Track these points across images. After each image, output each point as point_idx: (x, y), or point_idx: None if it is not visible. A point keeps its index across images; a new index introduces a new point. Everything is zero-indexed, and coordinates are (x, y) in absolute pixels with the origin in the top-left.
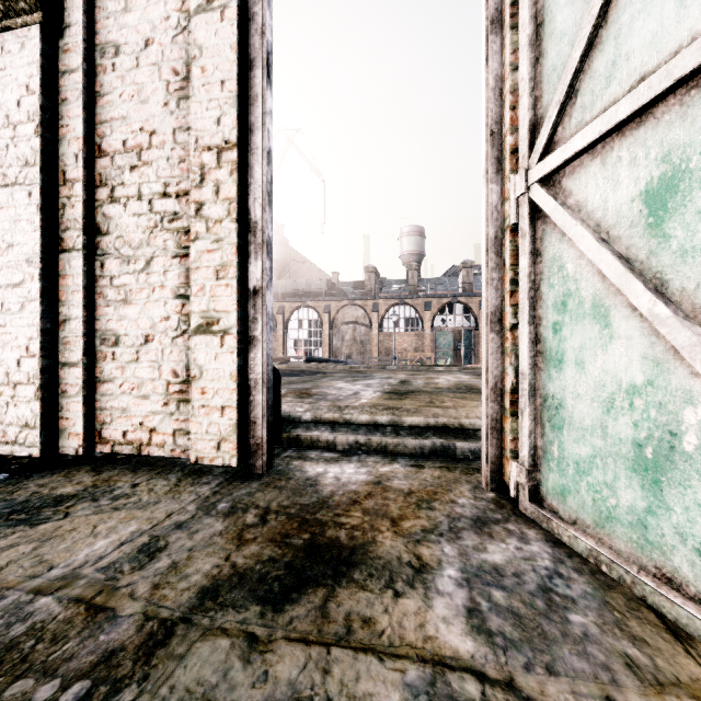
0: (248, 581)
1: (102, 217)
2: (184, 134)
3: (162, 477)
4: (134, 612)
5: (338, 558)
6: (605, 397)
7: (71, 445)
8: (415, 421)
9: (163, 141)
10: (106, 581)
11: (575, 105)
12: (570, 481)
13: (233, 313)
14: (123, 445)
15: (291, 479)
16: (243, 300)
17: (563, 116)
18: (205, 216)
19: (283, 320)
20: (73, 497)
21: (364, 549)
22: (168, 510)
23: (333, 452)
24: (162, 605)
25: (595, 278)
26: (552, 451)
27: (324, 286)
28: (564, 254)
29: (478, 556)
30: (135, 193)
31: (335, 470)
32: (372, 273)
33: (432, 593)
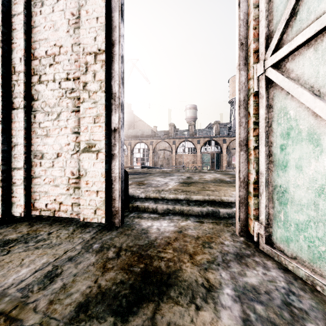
0: (107, 298)
1: (34, 91)
2: (77, 47)
3: (65, 228)
4: (34, 323)
5: (161, 280)
6: (317, 186)
7: (18, 211)
8: (198, 198)
9: (66, 51)
10: (21, 298)
11: (295, 20)
12: (292, 234)
13: (103, 141)
14: (45, 211)
15: (134, 229)
16: (108, 134)
17: (287, 28)
18: (88, 89)
19: (130, 148)
20: (15, 241)
21: (175, 274)
22: (65, 249)
23: (156, 214)
24: (52, 317)
25: (309, 118)
26: (280, 217)
27: (150, 132)
28: (288, 106)
29: (242, 279)
30: (51, 78)
31: (157, 224)
32: (172, 126)
33: (218, 306)
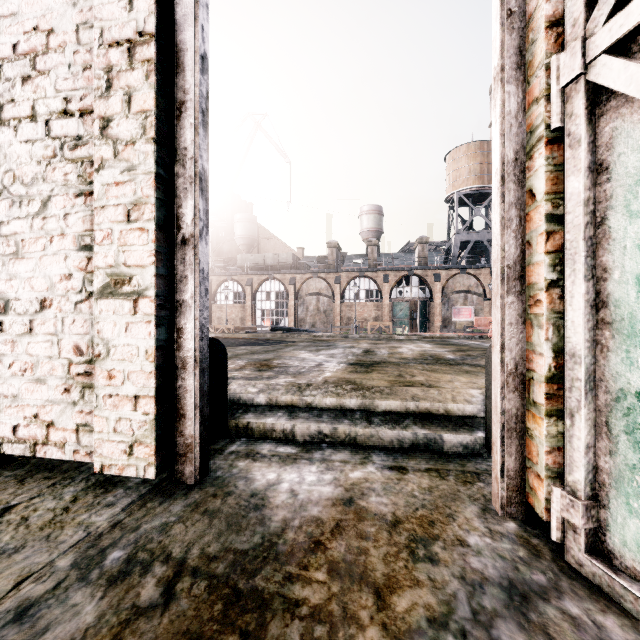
0: None
1: None
2: (90, 31)
3: (54, 492)
4: None
5: None
6: None
7: None
8: (391, 405)
9: (64, 43)
10: None
11: None
12: None
13: (150, 268)
14: (13, 443)
15: (231, 494)
16: (166, 252)
17: None
18: (113, 136)
19: (251, 291)
20: None
21: None
22: (23, 570)
23: (291, 446)
24: None
25: None
26: (636, 483)
27: (290, 260)
28: None
29: None
30: (28, 112)
31: (291, 477)
32: (335, 248)
33: None
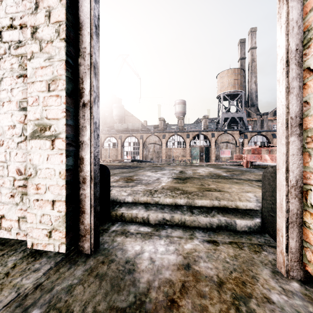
0: None
1: None
2: None
3: (2, 260)
4: None
5: None
6: None
7: None
8: (204, 203)
9: None
10: None
11: None
12: None
13: (62, 120)
14: None
15: (113, 262)
16: (73, 110)
17: None
18: (39, 38)
19: (121, 142)
20: None
21: None
22: None
23: (147, 227)
24: None
25: None
26: None
27: (140, 126)
28: None
29: None
30: None
31: (149, 248)
32: (162, 120)
33: None
